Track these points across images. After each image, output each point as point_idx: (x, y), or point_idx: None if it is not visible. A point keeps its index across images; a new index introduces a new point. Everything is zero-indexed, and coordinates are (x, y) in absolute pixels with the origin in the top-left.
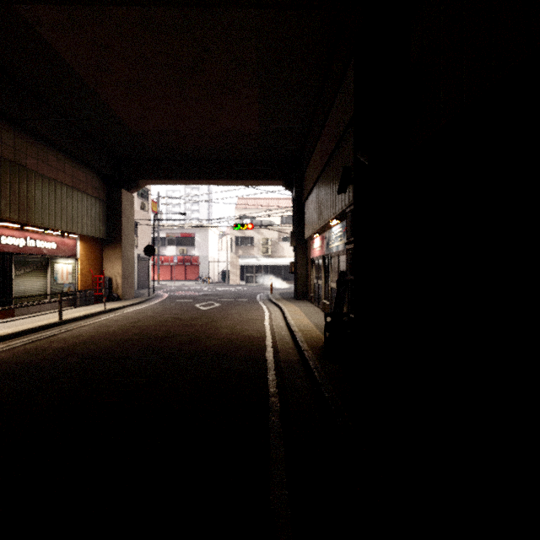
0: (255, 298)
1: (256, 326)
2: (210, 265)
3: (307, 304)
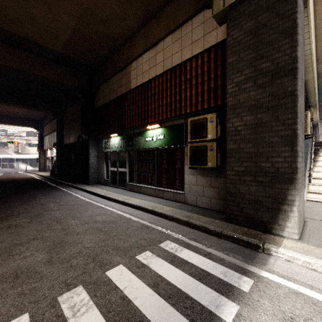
0: (18, 172)
1: (28, 176)
2: None
3: (45, 172)
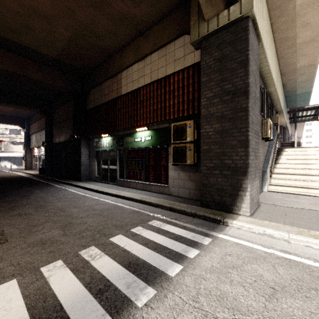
0: (3, 171)
1: (16, 174)
2: None
3: (32, 170)
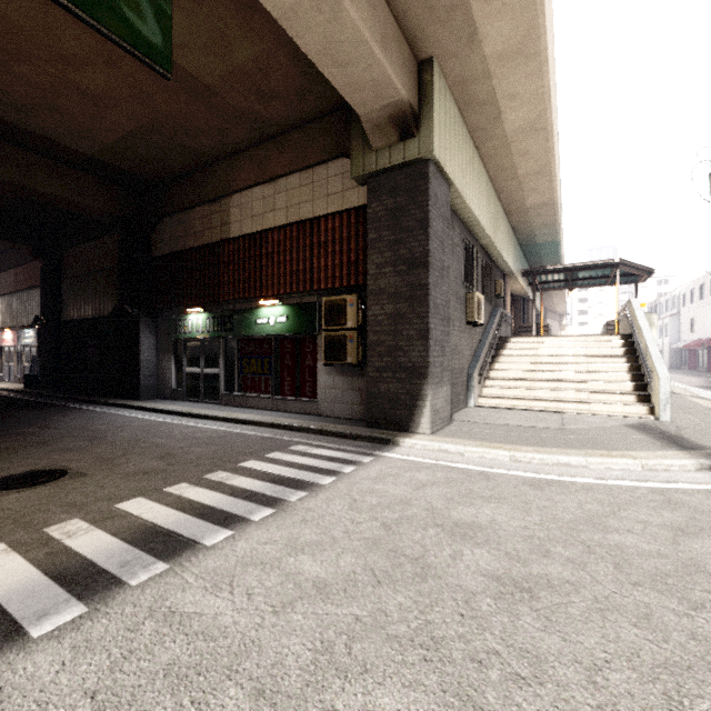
0: None
1: None
2: None
3: None
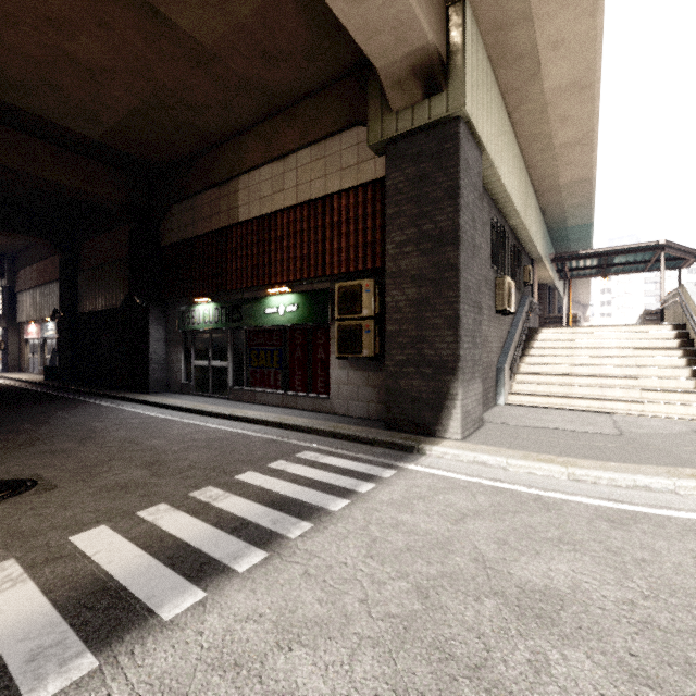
0: None
1: None
2: None
3: (22, 373)
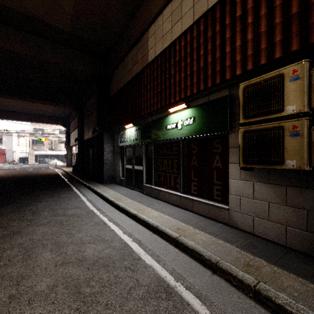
0: (48, 168)
1: (54, 172)
2: (13, 154)
3: (71, 168)
